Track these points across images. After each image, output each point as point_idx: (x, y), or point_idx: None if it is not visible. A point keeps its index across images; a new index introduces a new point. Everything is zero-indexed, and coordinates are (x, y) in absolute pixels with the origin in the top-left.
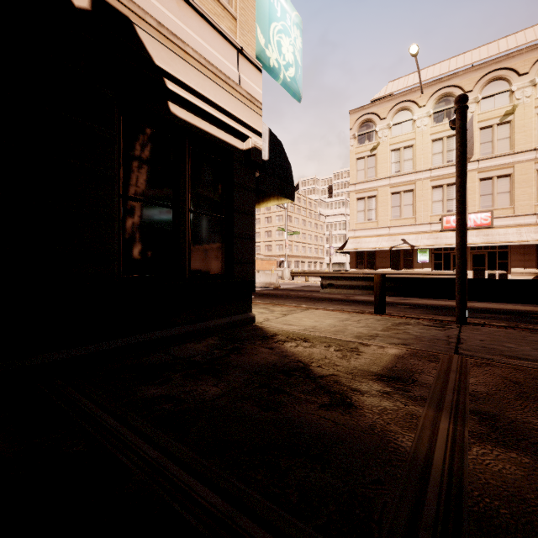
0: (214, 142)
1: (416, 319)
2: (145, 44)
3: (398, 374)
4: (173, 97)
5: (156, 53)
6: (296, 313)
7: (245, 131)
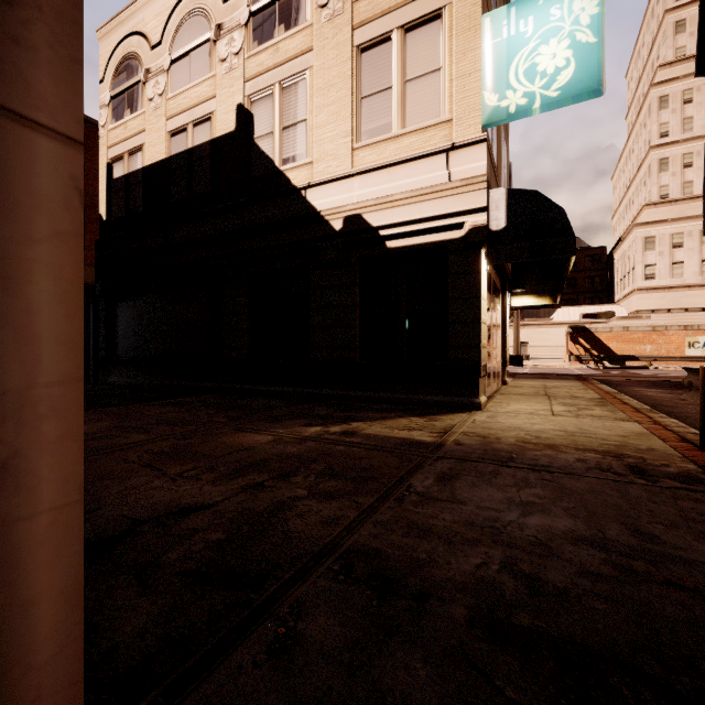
0: (425, 248)
1: (703, 467)
2: (368, 220)
3: (360, 435)
4: (387, 238)
5: (374, 219)
6: (571, 417)
7: (458, 220)
